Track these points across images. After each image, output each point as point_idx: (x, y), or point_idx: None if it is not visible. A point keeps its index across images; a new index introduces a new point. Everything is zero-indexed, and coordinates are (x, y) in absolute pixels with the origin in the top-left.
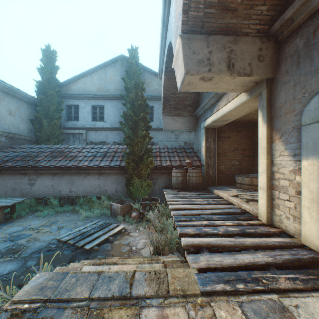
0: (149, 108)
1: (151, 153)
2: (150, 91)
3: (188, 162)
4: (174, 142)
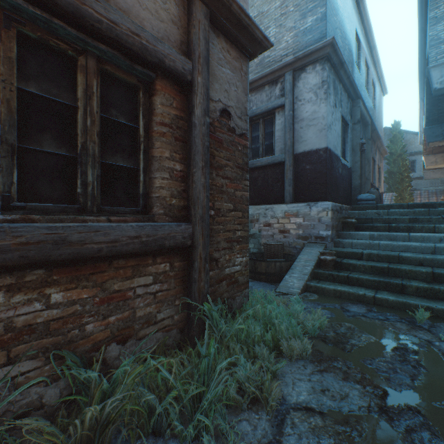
0: (411, 162)
1: (412, 195)
2: (412, 148)
3: (441, 198)
4: (439, 187)
